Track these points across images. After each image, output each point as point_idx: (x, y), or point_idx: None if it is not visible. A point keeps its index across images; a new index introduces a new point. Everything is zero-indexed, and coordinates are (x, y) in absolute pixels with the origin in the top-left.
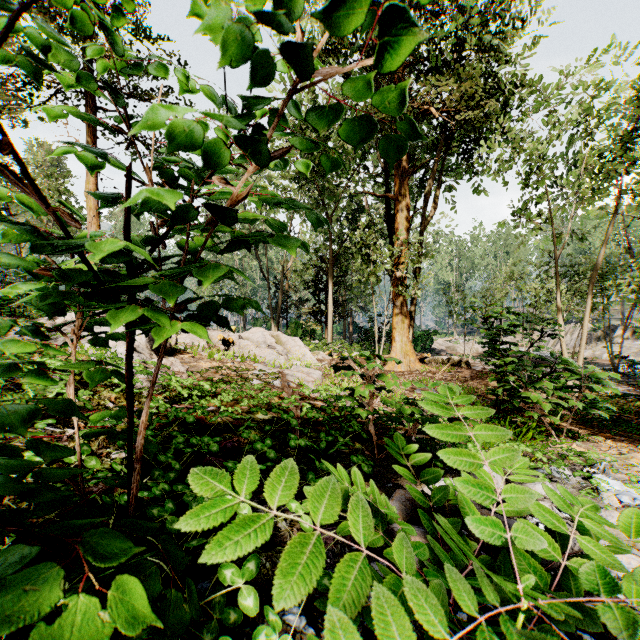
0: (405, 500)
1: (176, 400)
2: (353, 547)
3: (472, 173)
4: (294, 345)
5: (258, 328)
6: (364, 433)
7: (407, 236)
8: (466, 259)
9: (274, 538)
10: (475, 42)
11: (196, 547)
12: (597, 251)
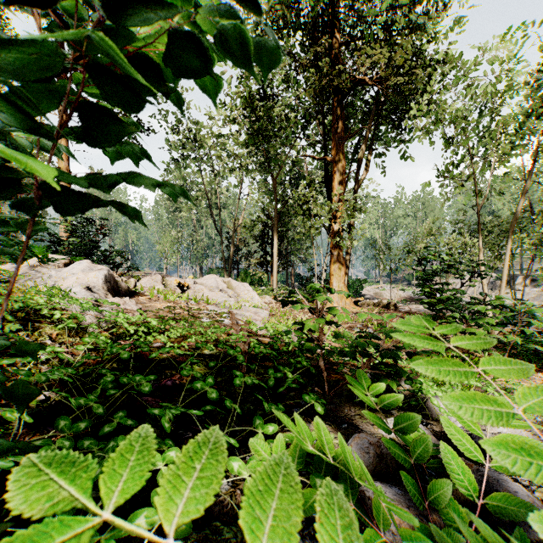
0: (367, 447)
1: (122, 336)
2: (312, 515)
3: (398, 141)
4: (243, 290)
5: (211, 275)
6: (313, 369)
7: (343, 194)
8: (390, 219)
9: (211, 506)
10: (403, 22)
11: (102, 528)
12: (500, 212)
